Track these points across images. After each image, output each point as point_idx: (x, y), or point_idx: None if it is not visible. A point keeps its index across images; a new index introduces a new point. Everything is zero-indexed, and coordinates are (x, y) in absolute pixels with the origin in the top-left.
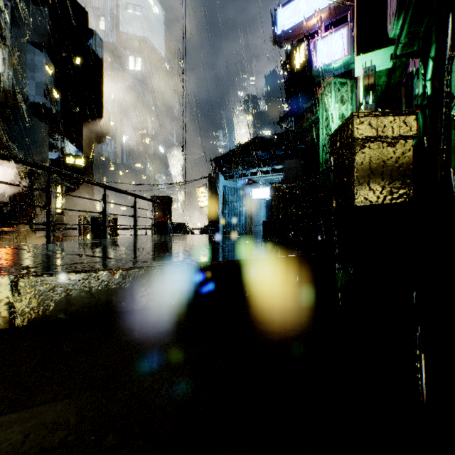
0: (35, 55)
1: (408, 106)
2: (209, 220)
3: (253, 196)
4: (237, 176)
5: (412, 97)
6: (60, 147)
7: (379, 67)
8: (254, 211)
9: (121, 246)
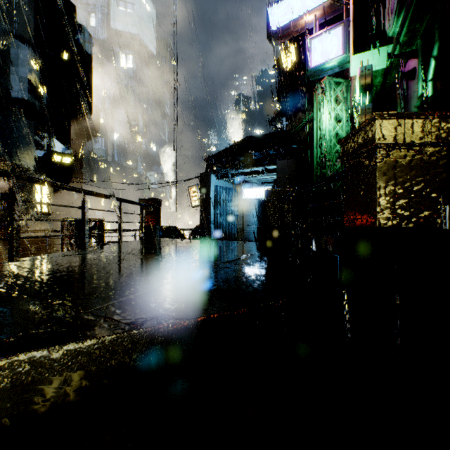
0: (19, 48)
1: (403, 107)
2: (200, 220)
3: (245, 196)
4: (229, 176)
5: (406, 98)
6: (46, 145)
7: (376, 66)
8: (246, 211)
9: (95, 268)
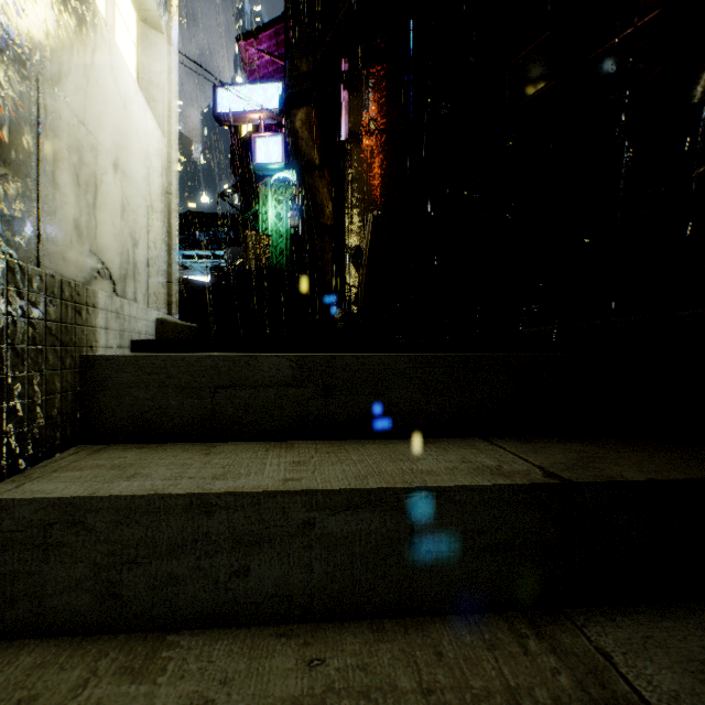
0: None
1: None
2: None
3: None
4: None
5: None
6: None
7: None
8: None
9: None
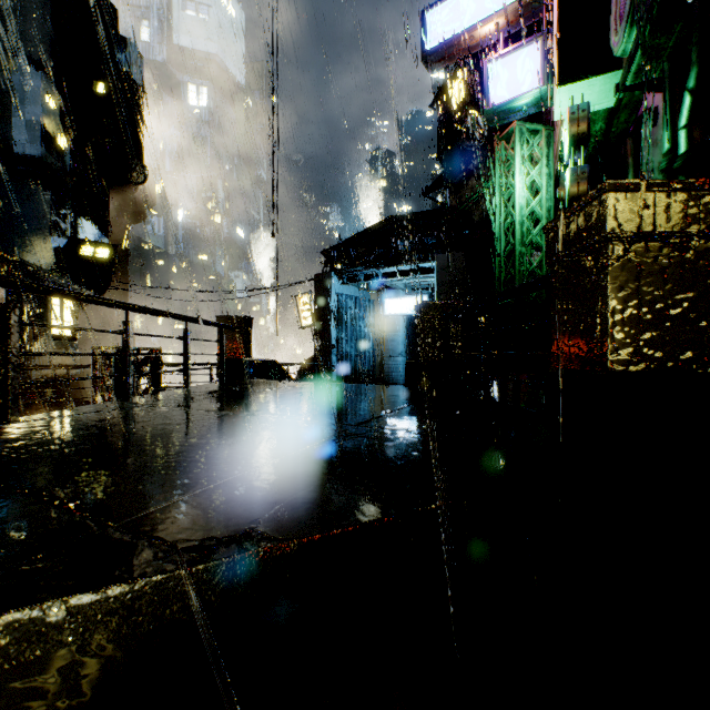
0: (26, 75)
1: (638, 170)
2: (315, 348)
3: (386, 311)
4: (360, 279)
5: (643, 156)
6: (69, 229)
7: (595, 105)
8: (388, 334)
9: (140, 436)
